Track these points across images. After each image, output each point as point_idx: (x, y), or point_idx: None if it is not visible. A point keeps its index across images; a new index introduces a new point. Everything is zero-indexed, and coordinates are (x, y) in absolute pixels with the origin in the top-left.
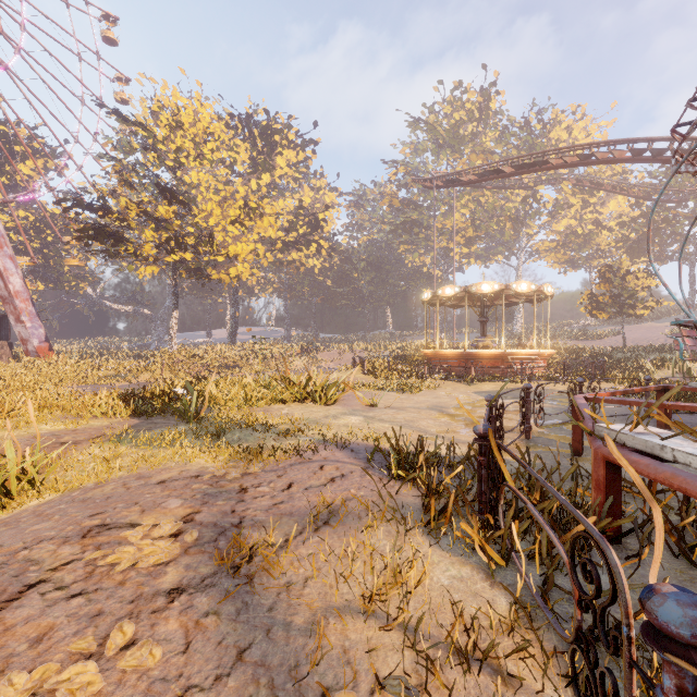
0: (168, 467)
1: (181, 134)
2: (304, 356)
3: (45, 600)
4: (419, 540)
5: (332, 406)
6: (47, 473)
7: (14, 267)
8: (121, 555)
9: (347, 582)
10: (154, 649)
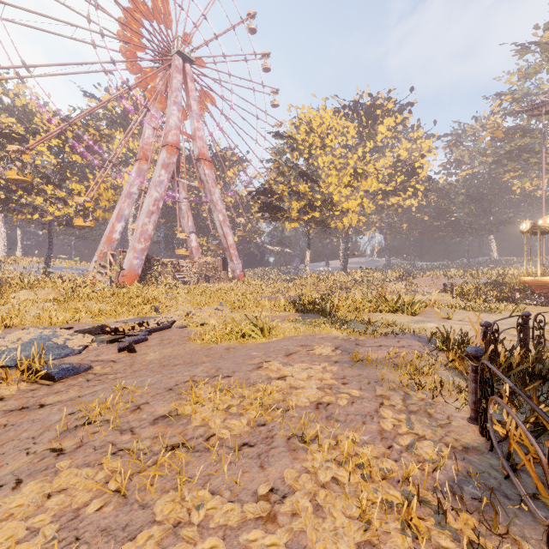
0: (321, 334)
1: (312, 135)
2: (401, 281)
3: (299, 356)
4: (441, 370)
5: (415, 317)
6: (276, 329)
7: (230, 231)
8: (316, 351)
9: (398, 368)
10: (334, 368)
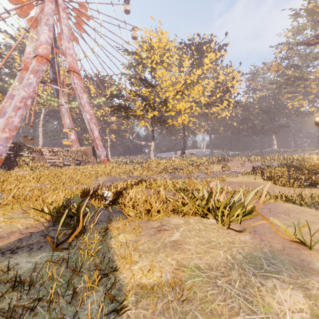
0: None
1: (153, 53)
2: (219, 164)
3: None
4: None
5: (237, 233)
6: None
7: (95, 127)
8: None
9: None
10: None
